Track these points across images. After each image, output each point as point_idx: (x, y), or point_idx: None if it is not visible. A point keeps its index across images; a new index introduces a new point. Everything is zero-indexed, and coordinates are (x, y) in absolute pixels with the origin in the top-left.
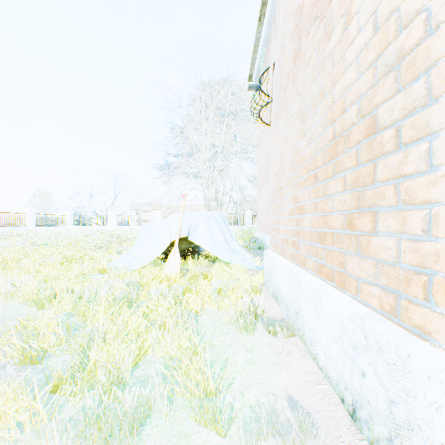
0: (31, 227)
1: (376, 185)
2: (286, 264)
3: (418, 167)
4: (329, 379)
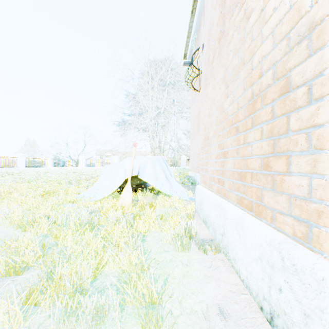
0: (22, 168)
1: (289, 134)
2: (213, 197)
3: (328, 118)
4: (250, 290)
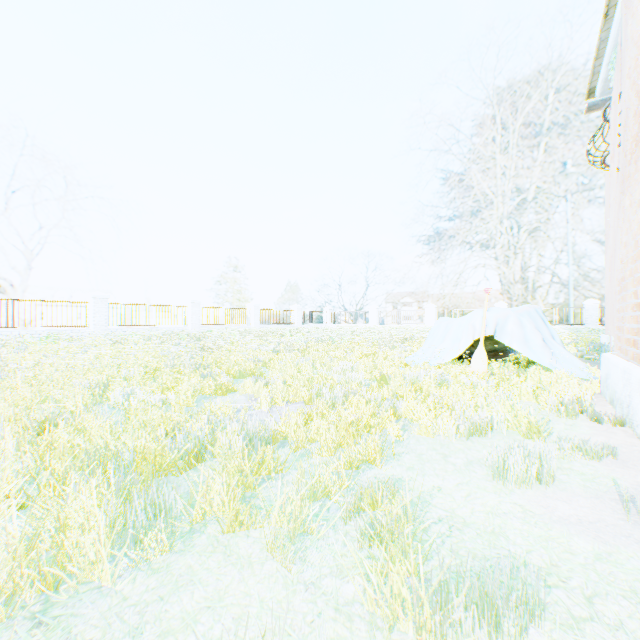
0: (298, 325)
1: None
2: (620, 363)
3: None
4: None
